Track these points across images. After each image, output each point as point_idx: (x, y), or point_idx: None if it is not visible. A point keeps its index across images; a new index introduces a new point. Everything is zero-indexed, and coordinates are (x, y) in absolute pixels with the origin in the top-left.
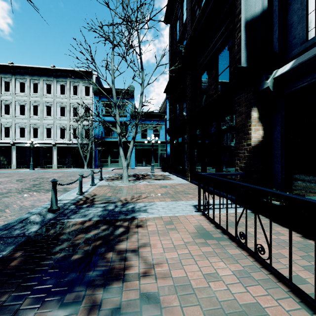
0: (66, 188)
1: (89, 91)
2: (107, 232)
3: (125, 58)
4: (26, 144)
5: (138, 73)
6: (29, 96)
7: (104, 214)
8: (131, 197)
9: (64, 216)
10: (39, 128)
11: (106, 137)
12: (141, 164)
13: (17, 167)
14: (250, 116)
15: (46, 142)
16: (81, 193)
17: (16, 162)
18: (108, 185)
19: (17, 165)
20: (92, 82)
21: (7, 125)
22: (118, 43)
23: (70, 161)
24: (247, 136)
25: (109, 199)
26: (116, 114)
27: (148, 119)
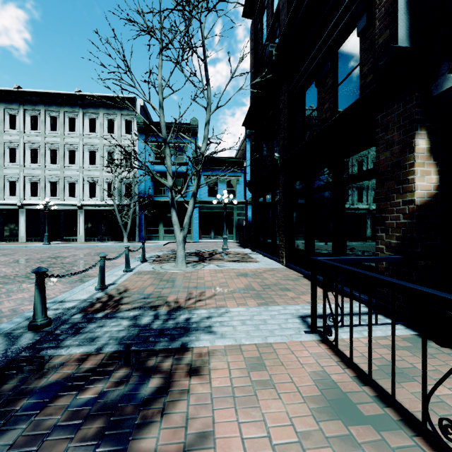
0: (86, 275)
1: (131, 127)
2: (123, 390)
3: (180, 65)
4: (39, 206)
5: (200, 90)
6: (45, 136)
7: (129, 336)
8: (186, 296)
9: (52, 339)
10: (59, 182)
11: (157, 195)
12: (208, 236)
13: (26, 239)
14: (411, 148)
15: (69, 203)
16: (102, 287)
17: (25, 233)
18: (152, 271)
19: (27, 236)
20: (135, 114)
21: (12, 179)
22: (168, 38)
23: (104, 231)
24: (405, 186)
25: (148, 299)
26: (166, 157)
27: (218, 168)
